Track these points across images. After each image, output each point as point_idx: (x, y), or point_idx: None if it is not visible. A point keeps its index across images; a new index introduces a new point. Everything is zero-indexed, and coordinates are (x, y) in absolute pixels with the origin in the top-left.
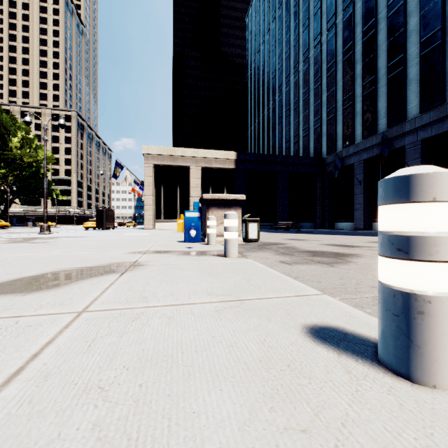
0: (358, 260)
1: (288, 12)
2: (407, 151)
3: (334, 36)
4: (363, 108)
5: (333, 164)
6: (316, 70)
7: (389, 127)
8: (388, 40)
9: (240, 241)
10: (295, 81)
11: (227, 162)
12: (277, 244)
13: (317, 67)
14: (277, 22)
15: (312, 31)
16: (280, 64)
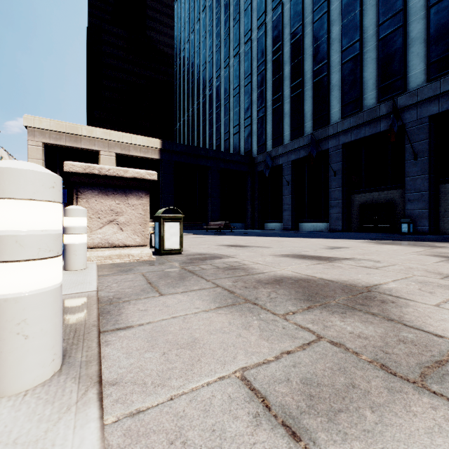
0: (448, 327)
1: (218, 3)
2: (330, 154)
3: (264, 34)
4: (291, 110)
5: (263, 164)
6: (247, 67)
7: (315, 129)
8: (313, 45)
9: (147, 254)
10: (226, 76)
11: (149, 150)
12: (213, 259)
13: (248, 64)
14: (207, 12)
15: (243, 27)
16: (210, 57)
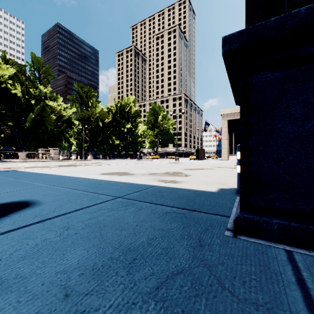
0: None
1: None
2: None
3: None
4: None
5: None
6: None
7: None
8: None
9: None
10: None
11: None
12: None
13: None
14: None
15: None
16: None
